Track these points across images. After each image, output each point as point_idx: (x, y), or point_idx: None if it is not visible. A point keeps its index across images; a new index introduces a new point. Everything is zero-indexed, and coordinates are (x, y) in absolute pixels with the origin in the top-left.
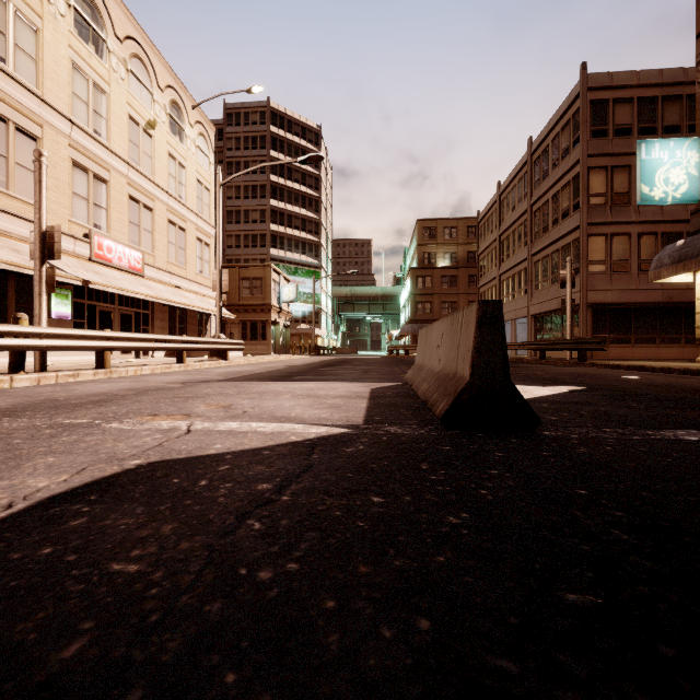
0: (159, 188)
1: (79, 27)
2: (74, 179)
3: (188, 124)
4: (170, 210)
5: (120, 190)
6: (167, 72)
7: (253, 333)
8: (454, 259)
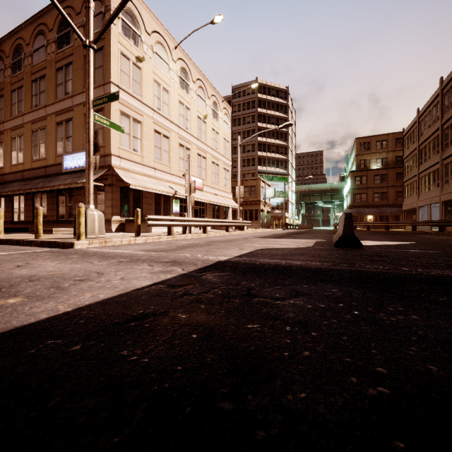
0: (208, 147)
1: (181, 84)
2: (179, 151)
3: (220, 110)
4: (212, 156)
5: (194, 152)
6: (211, 89)
7: (250, 216)
8: (384, 163)
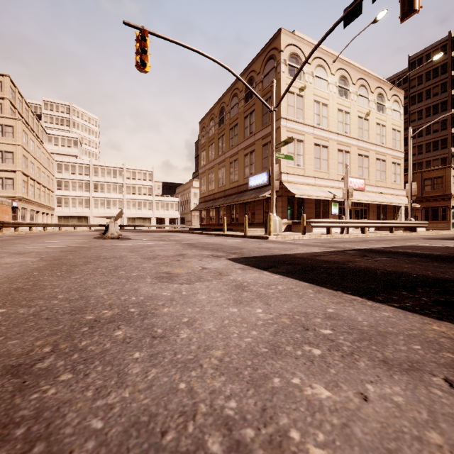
0: (371, 144)
1: (339, 93)
2: (338, 157)
3: (387, 100)
4: (376, 153)
5: (354, 153)
6: (375, 81)
7: (433, 215)
8: None
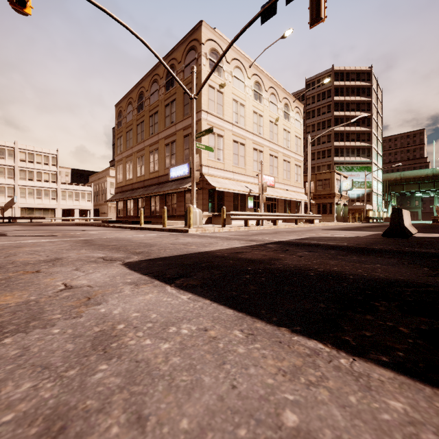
0: (279, 147)
1: (255, 96)
2: (253, 155)
3: (291, 110)
4: (283, 155)
5: (266, 153)
6: (283, 92)
7: (323, 210)
8: None
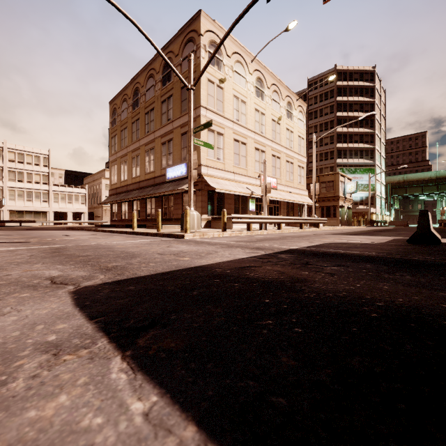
0: (282, 147)
1: (256, 93)
2: (255, 155)
3: (294, 109)
4: (286, 155)
5: (269, 153)
6: (285, 90)
7: (327, 213)
8: None
